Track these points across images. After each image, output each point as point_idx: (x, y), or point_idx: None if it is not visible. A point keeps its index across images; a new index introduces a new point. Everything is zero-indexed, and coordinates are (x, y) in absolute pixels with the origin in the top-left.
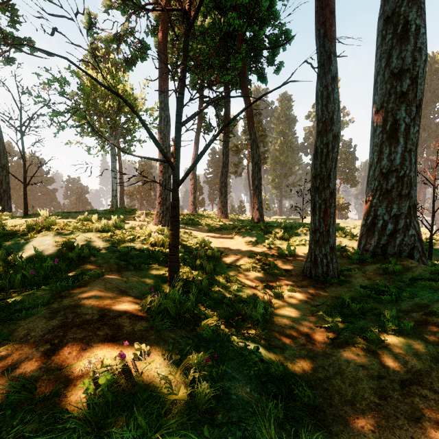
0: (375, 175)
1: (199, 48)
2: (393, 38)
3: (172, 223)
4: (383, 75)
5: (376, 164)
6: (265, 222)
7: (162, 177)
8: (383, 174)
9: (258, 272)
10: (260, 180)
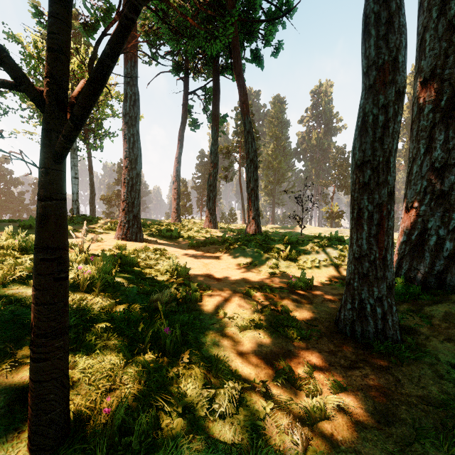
0: (422, 172)
1: (177, 5)
2: None
3: (36, 268)
4: (434, 28)
5: (424, 156)
6: (263, 235)
7: (127, 174)
8: (436, 170)
9: (265, 330)
10: (256, 182)
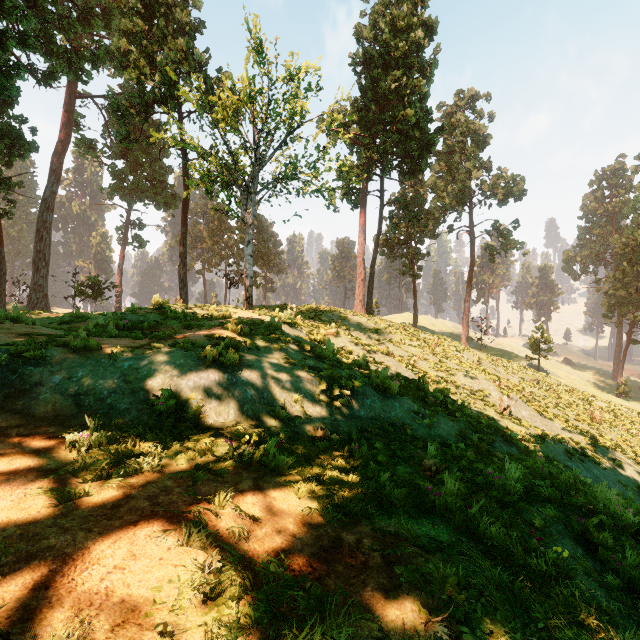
0: (33, 284)
1: None
2: (38, 238)
3: None
4: (35, 249)
5: (33, 280)
6: None
7: None
8: (35, 284)
9: None
10: None
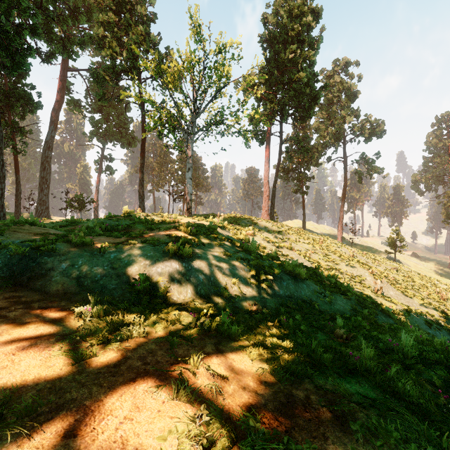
0: (38, 200)
1: None
2: (42, 168)
3: None
4: (40, 176)
5: (39, 197)
6: None
7: None
8: (40, 200)
9: None
10: None
